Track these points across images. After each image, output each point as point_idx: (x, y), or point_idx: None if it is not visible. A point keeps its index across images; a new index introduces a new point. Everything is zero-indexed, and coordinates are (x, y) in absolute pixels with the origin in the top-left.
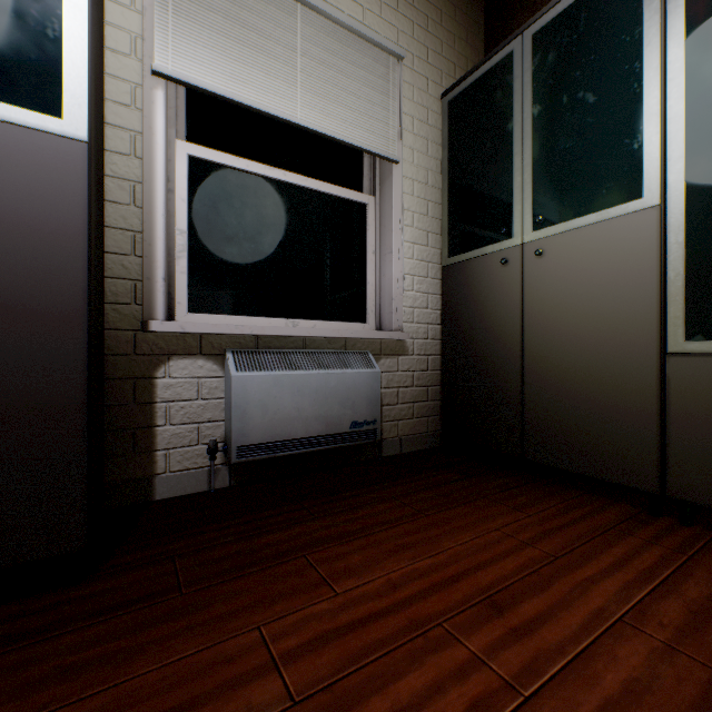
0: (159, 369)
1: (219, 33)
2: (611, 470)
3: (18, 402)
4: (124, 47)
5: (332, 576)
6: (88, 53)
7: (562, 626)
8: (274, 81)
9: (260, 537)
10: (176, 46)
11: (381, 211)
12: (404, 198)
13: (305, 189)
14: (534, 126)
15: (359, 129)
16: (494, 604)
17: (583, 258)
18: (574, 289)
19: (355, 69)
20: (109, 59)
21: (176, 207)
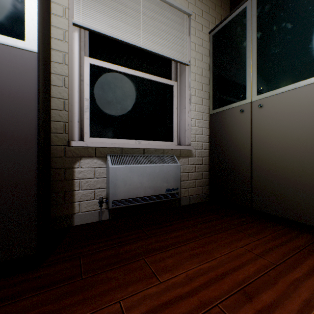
0: (76, 164)
1: (104, 5)
2: (301, 216)
3: (3, 181)
4: (59, 13)
5: (157, 271)
6: (37, 9)
7: (287, 311)
8: (129, 27)
9: (122, 247)
10: (83, 11)
11: (180, 89)
12: (191, 82)
13: (144, 79)
14: (257, 43)
15: (170, 49)
16: (246, 293)
17: (285, 108)
18: (280, 124)
19: (168, 21)
20: (53, 18)
21: (84, 88)
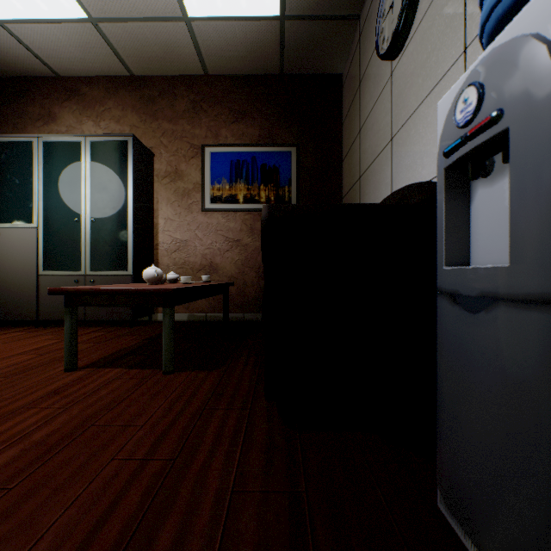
0: None
1: None
2: (24, 315)
3: None
4: None
5: None
6: None
7: None
8: None
9: None
10: None
11: None
12: None
13: None
14: None
15: None
16: None
17: (16, 239)
18: (12, 251)
19: None
20: None
21: None
